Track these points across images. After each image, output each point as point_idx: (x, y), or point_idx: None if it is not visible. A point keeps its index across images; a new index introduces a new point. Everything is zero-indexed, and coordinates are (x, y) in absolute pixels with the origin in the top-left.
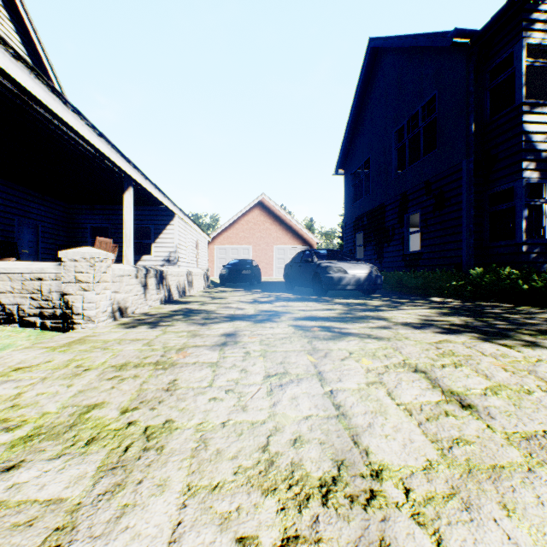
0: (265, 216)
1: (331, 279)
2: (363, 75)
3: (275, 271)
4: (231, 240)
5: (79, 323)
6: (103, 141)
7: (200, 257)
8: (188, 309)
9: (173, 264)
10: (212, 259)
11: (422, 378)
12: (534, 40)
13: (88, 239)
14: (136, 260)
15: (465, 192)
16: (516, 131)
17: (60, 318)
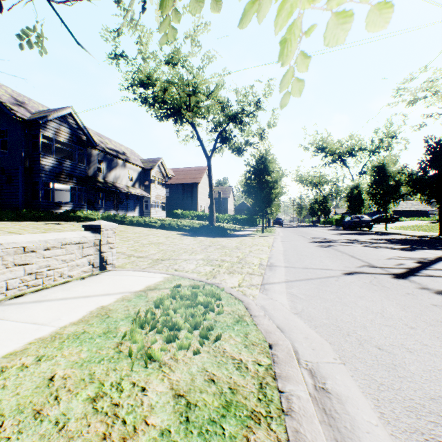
0: None
1: None
2: None
3: None
4: None
5: None
6: None
7: None
8: None
9: None
10: None
11: None
12: (45, 134)
13: None
14: None
15: (20, 179)
16: (39, 162)
17: None
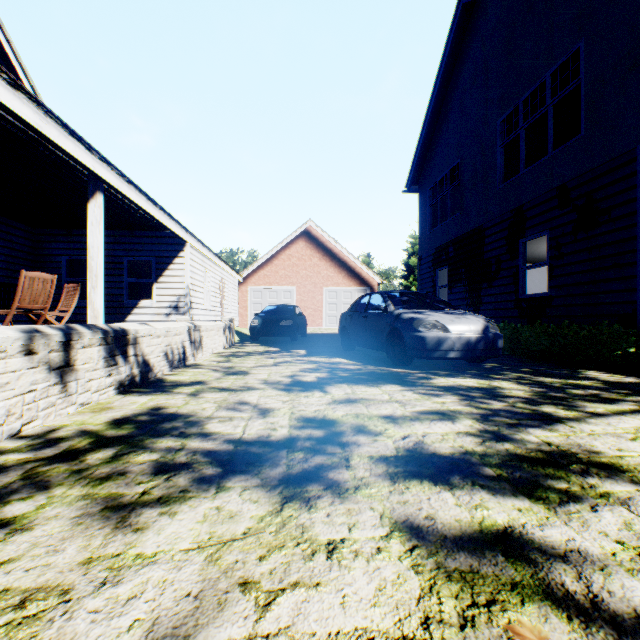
0: (312, 249)
1: (421, 340)
2: (450, 47)
3: (325, 319)
4: (268, 280)
5: None
6: (24, 98)
7: (227, 302)
8: (153, 415)
9: (182, 312)
10: (244, 304)
11: None
12: None
13: (63, 278)
14: (130, 306)
15: None
16: None
17: None
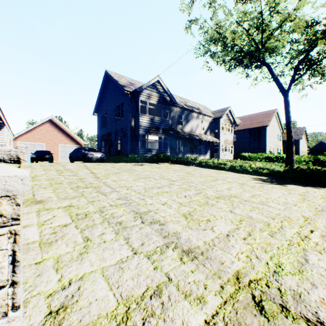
0: (54, 128)
1: (89, 157)
2: (104, 81)
3: (60, 158)
4: (30, 139)
5: (22, 162)
6: None
7: None
8: None
9: None
10: None
11: (97, 164)
12: (142, 99)
13: None
14: None
15: (129, 134)
16: (138, 120)
17: (16, 161)
